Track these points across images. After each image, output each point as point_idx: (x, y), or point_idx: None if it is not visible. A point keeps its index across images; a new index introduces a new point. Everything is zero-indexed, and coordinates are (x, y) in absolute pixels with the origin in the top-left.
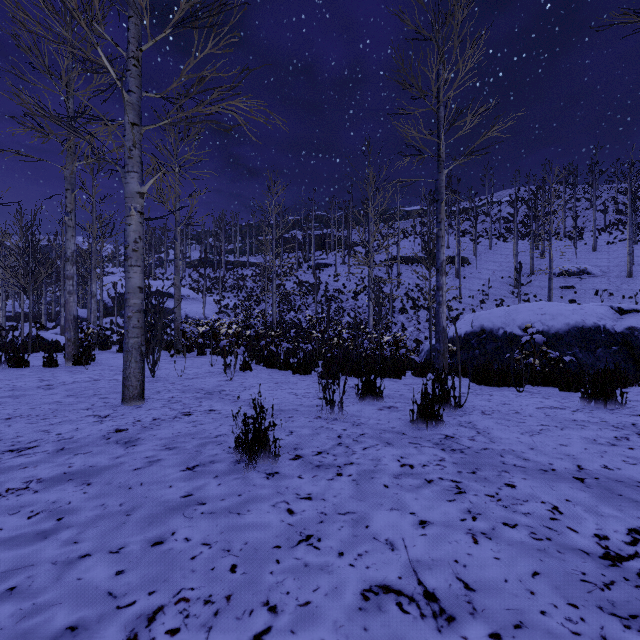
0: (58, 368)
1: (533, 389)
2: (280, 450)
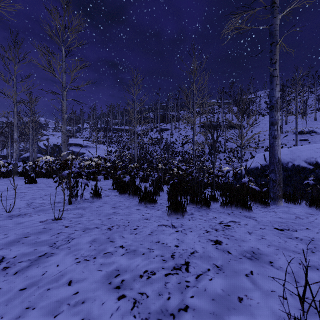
0: None
1: None
2: None
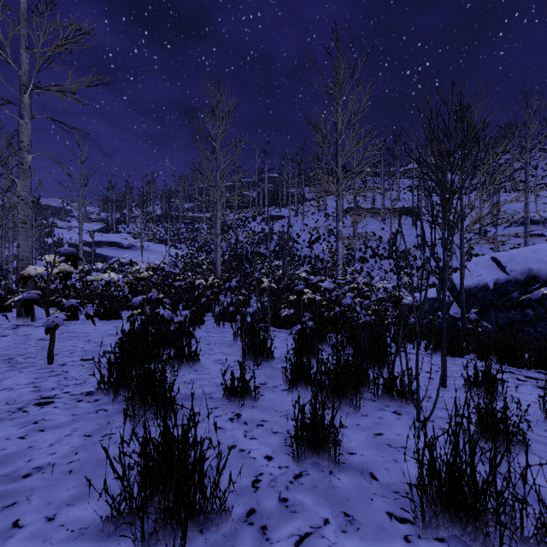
0: None
1: None
2: None
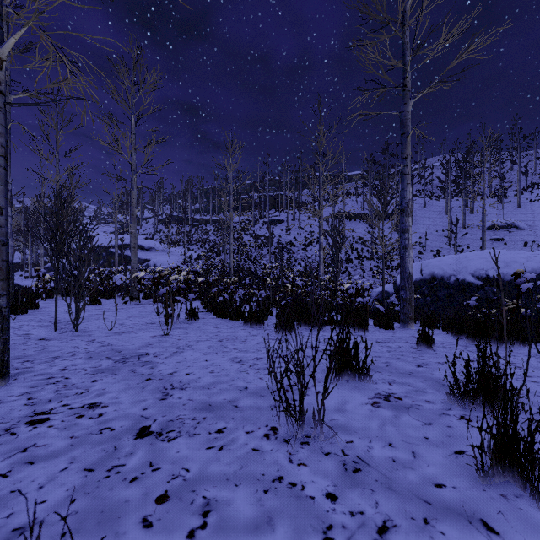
0: None
1: None
2: None
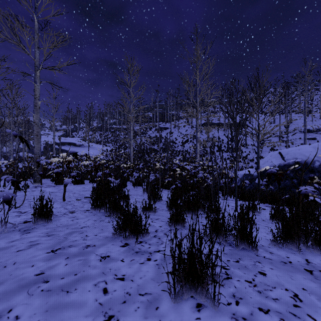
0: None
1: None
2: None
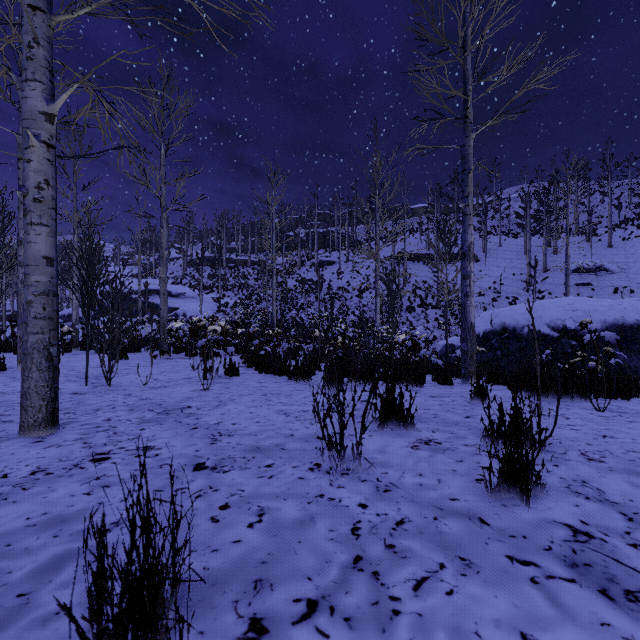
0: (4, 373)
1: (606, 404)
2: (219, 592)
